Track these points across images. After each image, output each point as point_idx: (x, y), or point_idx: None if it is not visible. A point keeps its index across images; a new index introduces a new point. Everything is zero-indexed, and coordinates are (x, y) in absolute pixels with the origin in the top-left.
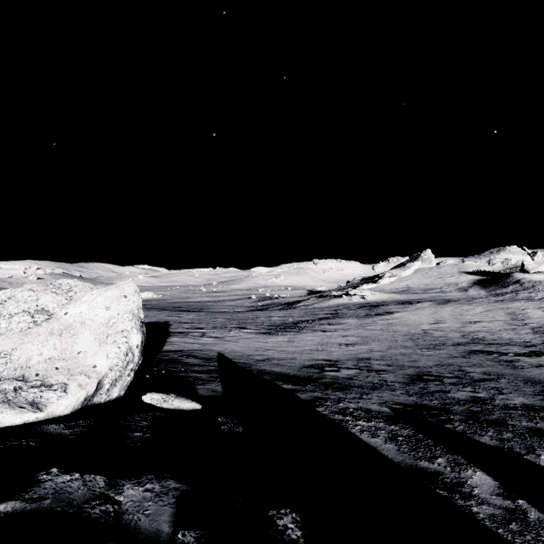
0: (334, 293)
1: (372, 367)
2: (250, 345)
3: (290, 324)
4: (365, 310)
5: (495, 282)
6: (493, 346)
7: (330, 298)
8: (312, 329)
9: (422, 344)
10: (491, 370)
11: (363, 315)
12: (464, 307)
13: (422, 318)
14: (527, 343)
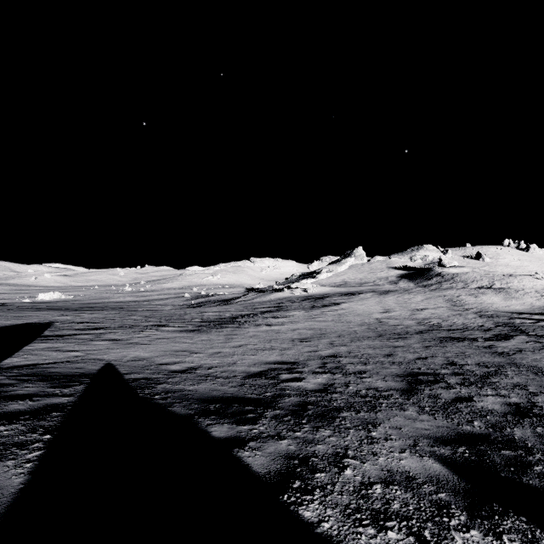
0: (275, 287)
1: (346, 368)
2: (167, 348)
3: (227, 319)
4: (310, 302)
5: (420, 275)
6: (455, 332)
7: (270, 293)
8: (255, 323)
9: (385, 334)
10: (482, 359)
11: (309, 307)
12: (405, 296)
13: (370, 307)
14: (483, 327)
